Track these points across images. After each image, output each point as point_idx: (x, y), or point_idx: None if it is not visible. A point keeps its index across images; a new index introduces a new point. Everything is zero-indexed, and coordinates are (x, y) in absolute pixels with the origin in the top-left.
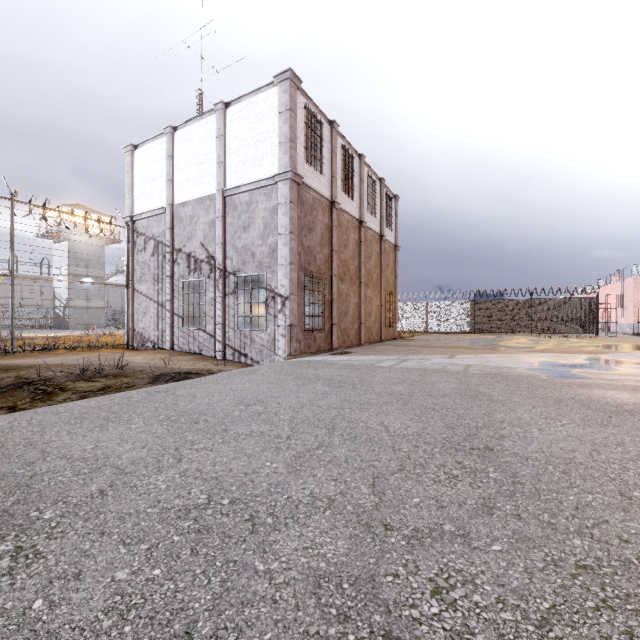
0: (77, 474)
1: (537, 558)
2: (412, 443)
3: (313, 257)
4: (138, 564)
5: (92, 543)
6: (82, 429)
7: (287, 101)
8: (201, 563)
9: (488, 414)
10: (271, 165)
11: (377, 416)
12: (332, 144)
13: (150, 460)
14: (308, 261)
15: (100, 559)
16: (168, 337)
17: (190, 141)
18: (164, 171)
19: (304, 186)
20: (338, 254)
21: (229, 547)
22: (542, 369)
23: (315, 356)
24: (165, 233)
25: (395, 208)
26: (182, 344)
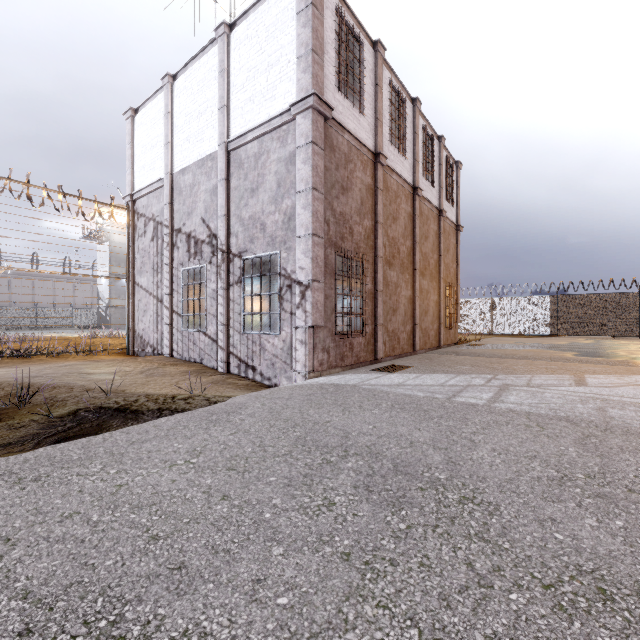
0: None
1: None
2: None
3: (348, 229)
4: None
5: None
6: None
7: None
8: None
9: None
10: (286, 94)
11: None
12: (376, 74)
13: None
14: (341, 234)
15: None
16: (166, 341)
17: (190, 88)
18: (163, 133)
19: (335, 124)
20: (384, 229)
21: None
22: None
23: (350, 374)
24: (164, 211)
25: (456, 178)
26: (181, 350)
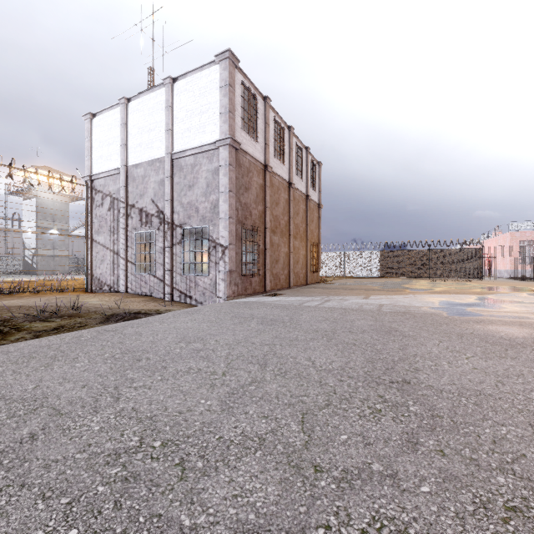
0: (11, 416)
1: (466, 500)
2: (337, 377)
3: (249, 212)
4: (54, 523)
5: (9, 498)
6: (27, 368)
7: (226, 77)
8: (123, 519)
9: (402, 348)
10: (213, 132)
11: (305, 352)
12: (265, 116)
13: (88, 400)
14: (245, 216)
15: (13, 518)
16: (123, 281)
17: (142, 111)
18: (119, 137)
19: (241, 151)
20: (271, 210)
21: (155, 498)
22: (442, 308)
23: (251, 297)
24: (120, 191)
25: (318, 173)
26: (135, 287)
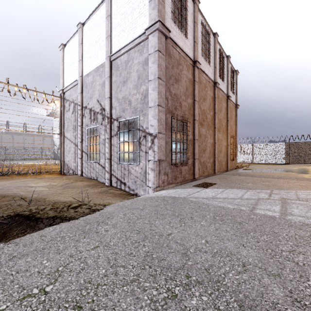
0: None
1: None
2: None
3: (179, 103)
4: None
5: None
6: None
7: None
8: None
9: None
10: (143, 24)
11: None
12: (194, 16)
13: None
14: (175, 106)
15: None
16: (79, 167)
17: (91, 29)
18: (78, 55)
19: (171, 42)
20: (199, 104)
21: None
22: None
23: (181, 188)
24: (78, 97)
25: (236, 79)
26: (87, 172)
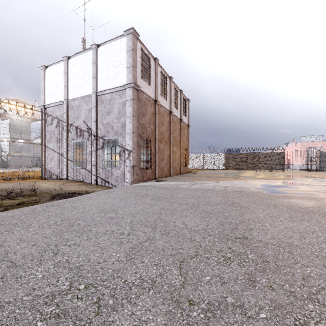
0: None
1: (290, 323)
2: (201, 235)
3: (145, 129)
4: None
5: None
6: None
7: (131, 45)
8: None
9: (241, 215)
10: (122, 79)
11: (180, 218)
12: (155, 70)
13: (36, 255)
14: (142, 131)
15: None
16: (65, 172)
17: (77, 65)
18: (63, 81)
19: (140, 91)
20: (158, 128)
21: None
22: (263, 188)
23: (146, 182)
24: (63, 115)
25: (188, 105)
26: (73, 176)
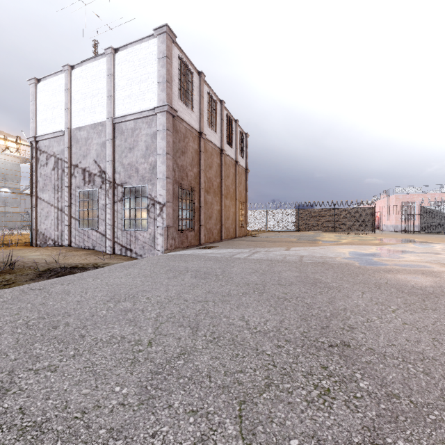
0: None
1: None
2: (274, 342)
3: (185, 174)
4: None
5: None
6: None
7: (164, 50)
8: None
9: (331, 302)
10: (151, 100)
11: (238, 309)
12: (200, 89)
13: None
14: (181, 177)
15: None
16: (66, 236)
17: (85, 78)
18: (63, 101)
19: (178, 118)
20: (205, 173)
21: None
22: (353, 258)
23: (187, 250)
24: (64, 151)
25: (246, 142)
26: (78, 242)
